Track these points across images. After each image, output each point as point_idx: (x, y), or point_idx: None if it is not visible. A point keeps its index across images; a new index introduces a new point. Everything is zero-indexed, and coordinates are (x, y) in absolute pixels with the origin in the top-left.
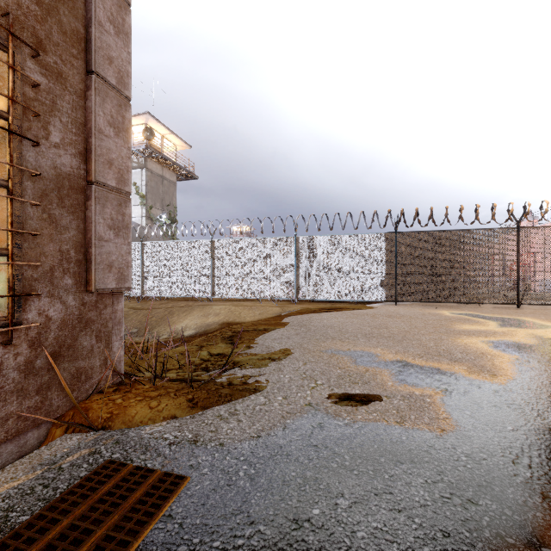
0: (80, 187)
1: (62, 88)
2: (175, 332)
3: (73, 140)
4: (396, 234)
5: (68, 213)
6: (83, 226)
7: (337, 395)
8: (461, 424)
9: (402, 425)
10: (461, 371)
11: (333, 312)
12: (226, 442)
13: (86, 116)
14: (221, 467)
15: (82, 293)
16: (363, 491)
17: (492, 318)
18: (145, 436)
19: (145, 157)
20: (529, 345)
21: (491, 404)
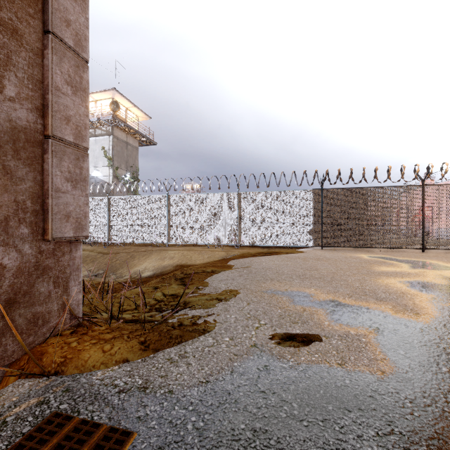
0: (37, 140)
1: (17, 44)
2: (135, 273)
3: (29, 96)
4: (322, 190)
5: (24, 165)
6: (40, 178)
7: (279, 335)
8: (399, 365)
9: (344, 367)
10: (387, 310)
11: (270, 256)
12: (175, 389)
13: (43, 74)
14: (169, 420)
15: (39, 241)
16: (315, 447)
17: (404, 261)
18: (95, 383)
19: (112, 126)
20: (441, 285)
21: (421, 343)
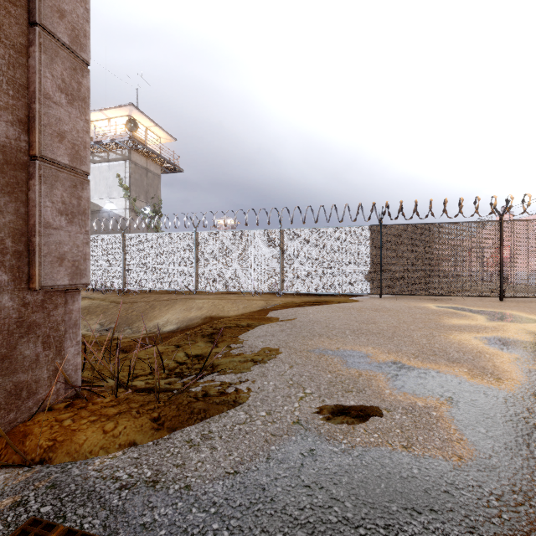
0: (20, 162)
1: None
2: (155, 327)
3: (10, 104)
4: (381, 227)
5: (2, 193)
6: (25, 210)
7: (329, 409)
8: (480, 447)
9: (410, 451)
10: (462, 374)
11: (319, 306)
12: (194, 483)
13: (28, 77)
14: (184, 528)
15: (22, 291)
16: None
17: (479, 312)
18: (91, 475)
19: (128, 149)
20: (525, 342)
21: (506, 418)
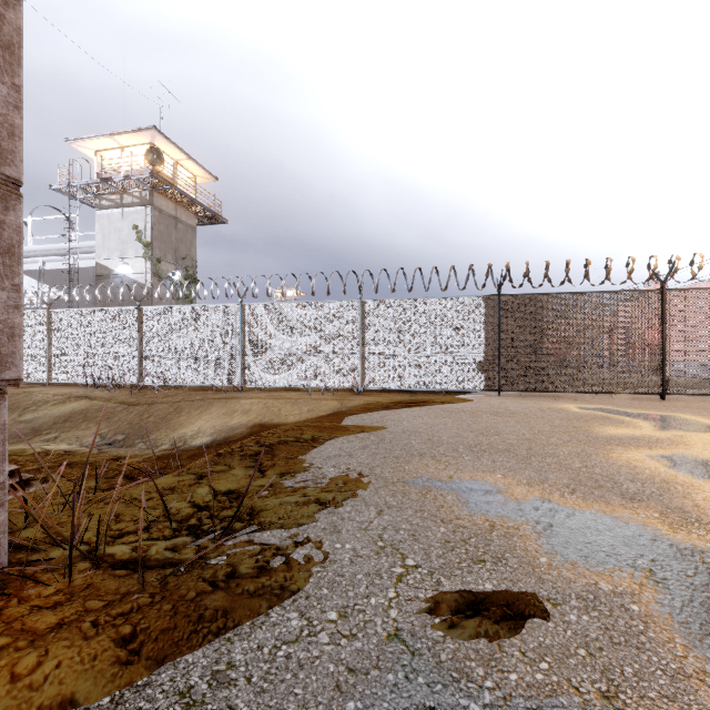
0: None
1: None
2: (181, 440)
3: None
4: (499, 298)
5: None
6: None
7: (450, 602)
8: None
9: (619, 708)
10: (653, 523)
11: (415, 408)
12: None
13: None
14: None
15: None
16: None
17: (640, 416)
18: None
19: (150, 189)
20: None
21: None
